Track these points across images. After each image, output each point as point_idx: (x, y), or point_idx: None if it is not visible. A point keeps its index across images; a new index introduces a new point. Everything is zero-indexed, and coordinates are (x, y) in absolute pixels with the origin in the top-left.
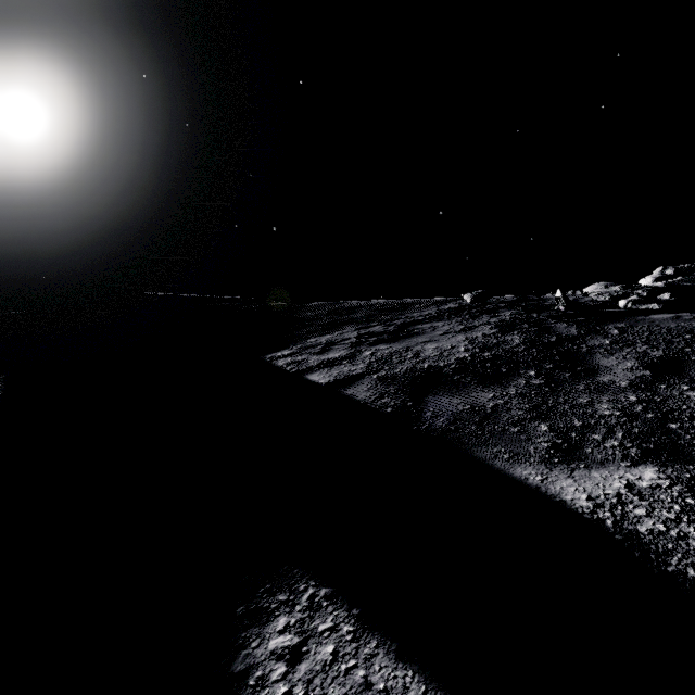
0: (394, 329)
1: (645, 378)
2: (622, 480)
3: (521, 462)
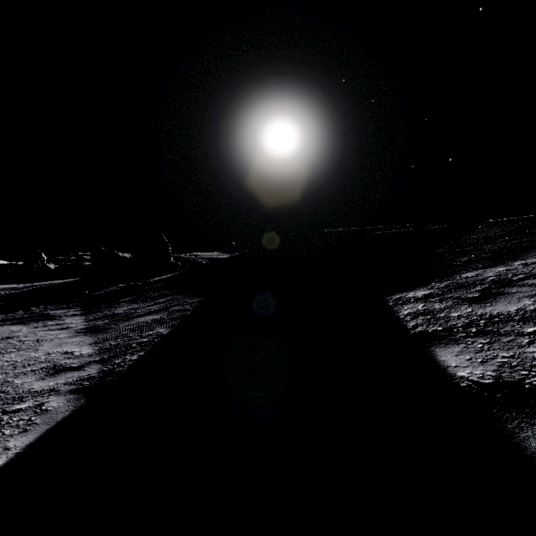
0: None
1: None
2: None
3: None
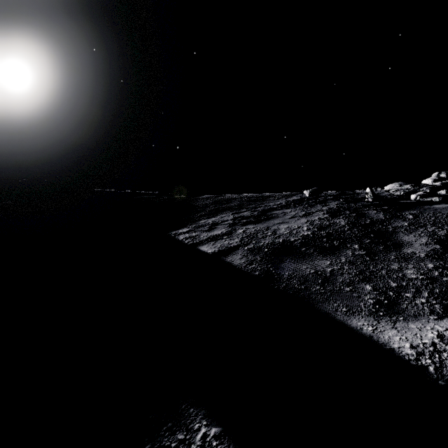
0: (258, 214)
1: (437, 250)
2: (434, 331)
3: (355, 314)
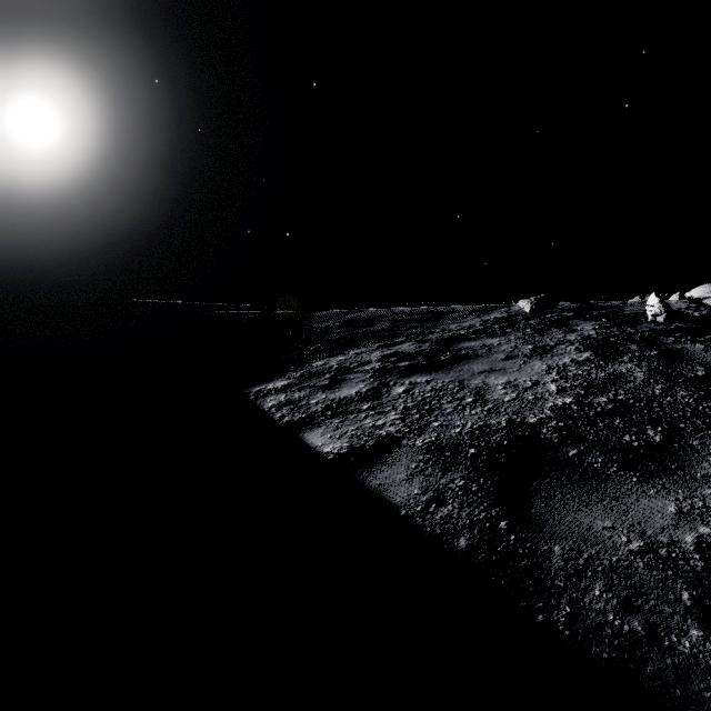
0: (431, 348)
1: None
2: None
3: None
